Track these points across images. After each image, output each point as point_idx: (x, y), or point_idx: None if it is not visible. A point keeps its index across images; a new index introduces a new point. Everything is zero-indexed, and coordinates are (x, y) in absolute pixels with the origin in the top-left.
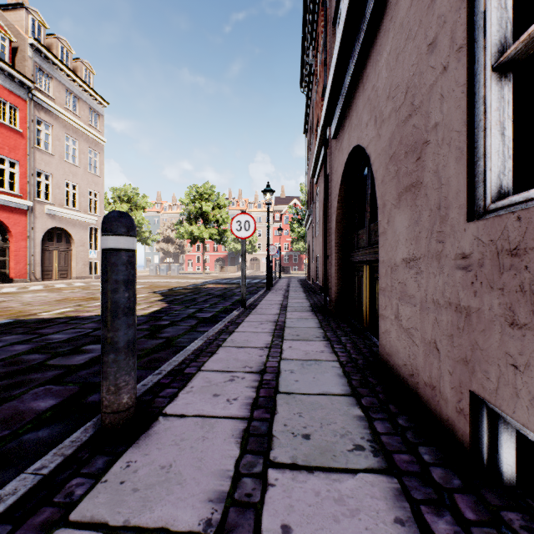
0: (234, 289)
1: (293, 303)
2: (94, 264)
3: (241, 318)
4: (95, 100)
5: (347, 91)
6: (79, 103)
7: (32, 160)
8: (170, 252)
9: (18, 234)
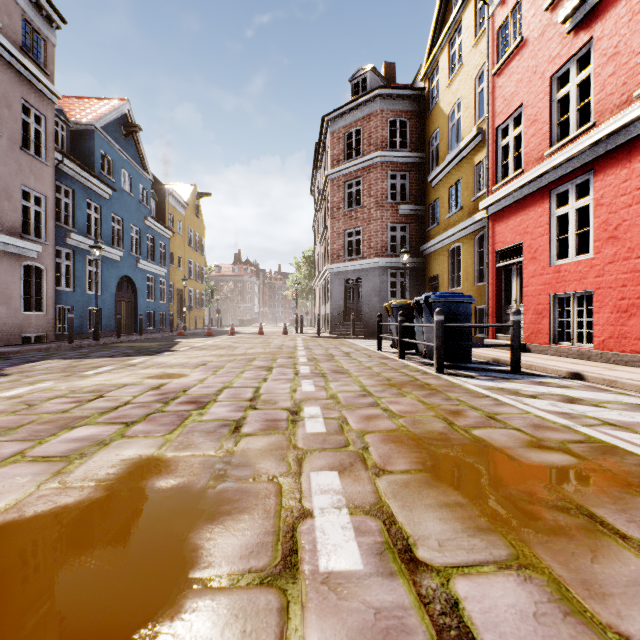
0: None
1: None
2: None
3: None
4: None
5: None
6: None
7: None
8: None
9: None
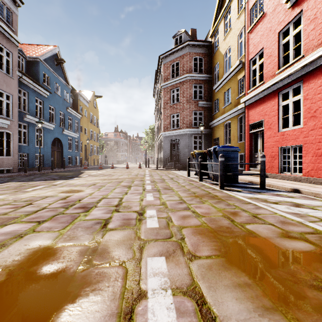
0: None
1: None
2: None
3: None
4: None
5: None
6: None
7: None
8: None
9: None
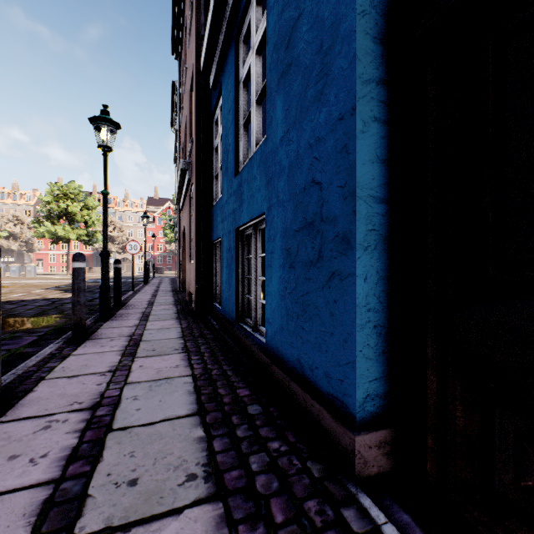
0: None
1: (162, 289)
2: None
3: (135, 294)
4: None
5: (182, 204)
6: None
7: None
8: (12, 250)
9: None
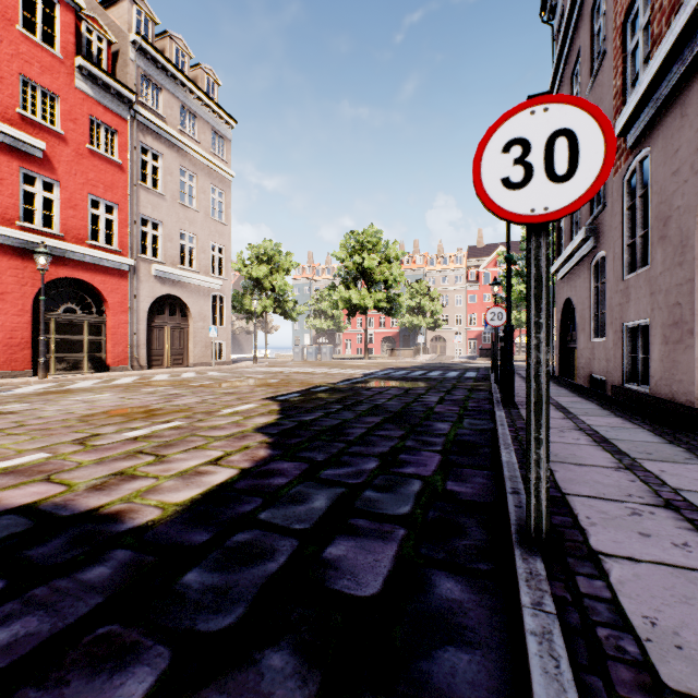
0: (423, 396)
1: None
2: (220, 345)
3: None
4: (219, 119)
5: None
6: (198, 123)
7: (135, 202)
8: (323, 329)
9: (117, 304)
